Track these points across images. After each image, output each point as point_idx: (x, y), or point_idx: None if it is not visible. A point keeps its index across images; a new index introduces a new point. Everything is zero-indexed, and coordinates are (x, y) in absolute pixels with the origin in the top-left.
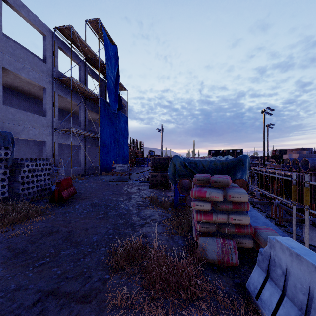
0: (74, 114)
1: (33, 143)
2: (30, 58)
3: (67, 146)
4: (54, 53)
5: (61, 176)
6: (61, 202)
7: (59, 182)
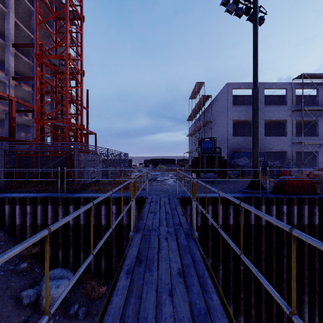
0: None
1: (282, 152)
2: (277, 107)
3: (312, 151)
4: (292, 96)
5: (295, 172)
6: None
7: (281, 171)
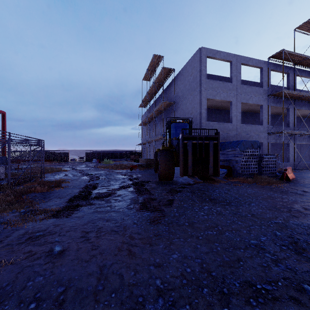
0: (279, 115)
1: None
2: (253, 89)
3: (273, 144)
4: (267, 77)
5: None
6: (287, 181)
7: (286, 169)
